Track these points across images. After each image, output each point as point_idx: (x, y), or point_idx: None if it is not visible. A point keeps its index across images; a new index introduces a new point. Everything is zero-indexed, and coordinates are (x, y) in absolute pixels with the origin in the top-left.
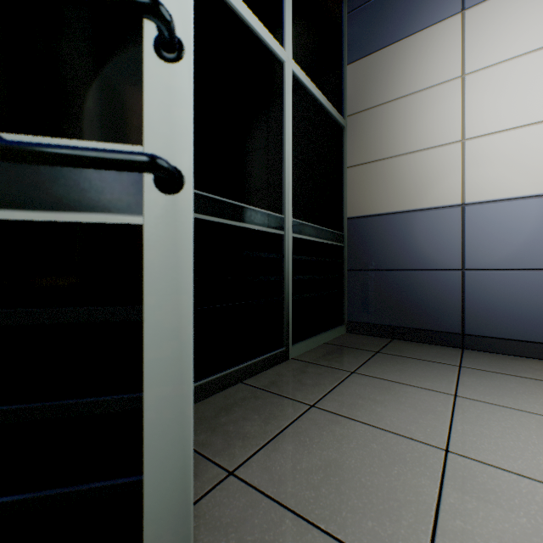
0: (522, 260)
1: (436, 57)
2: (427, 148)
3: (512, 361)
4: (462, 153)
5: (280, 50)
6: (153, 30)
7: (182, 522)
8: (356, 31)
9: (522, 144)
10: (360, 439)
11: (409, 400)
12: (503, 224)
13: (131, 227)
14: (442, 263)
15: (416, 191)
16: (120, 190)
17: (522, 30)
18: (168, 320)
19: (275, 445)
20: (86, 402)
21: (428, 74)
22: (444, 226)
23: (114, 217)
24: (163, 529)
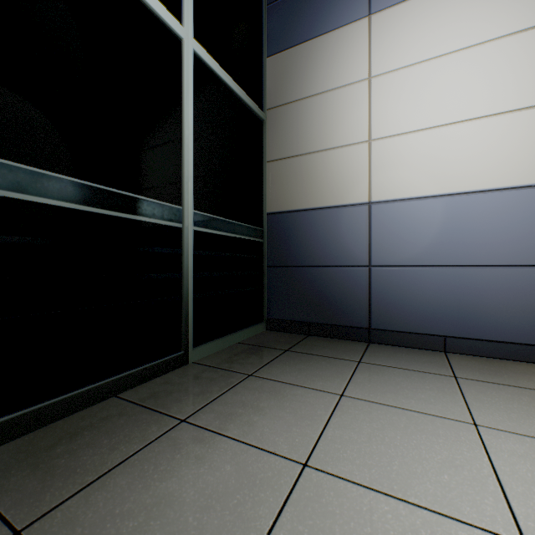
0: (418, 257)
1: (347, 57)
2: (339, 147)
3: (408, 353)
4: (369, 153)
5: (176, 24)
6: None
7: None
8: (276, 24)
9: (418, 147)
10: (216, 460)
11: (293, 405)
12: (403, 223)
13: None
14: (352, 259)
15: (329, 188)
16: None
17: (418, 40)
18: None
19: (105, 481)
20: None
21: (340, 73)
22: (353, 223)
23: None
24: None
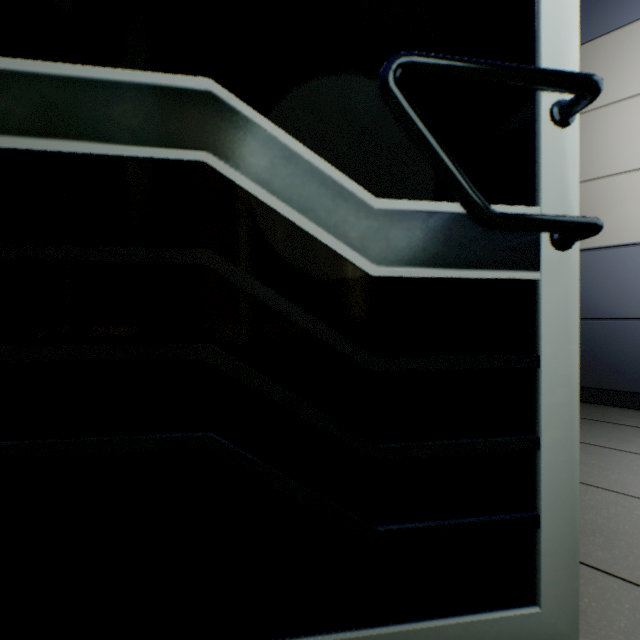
0: None
1: (627, 64)
2: (614, 174)
3: None
4: None
5: None
6: (549, 99)
7: (571, 558)
8: None
9: None
10: (615, 505)
11: None
12: None
13: (524, 282)
14: (635, 311)
15: None
16: (521, 248)
17: None
18: (560, 368)
19: None
20: (496, 441)
21: (616, 85)
22: (638, 266)
23: (518, 273)
24: (556, 563)
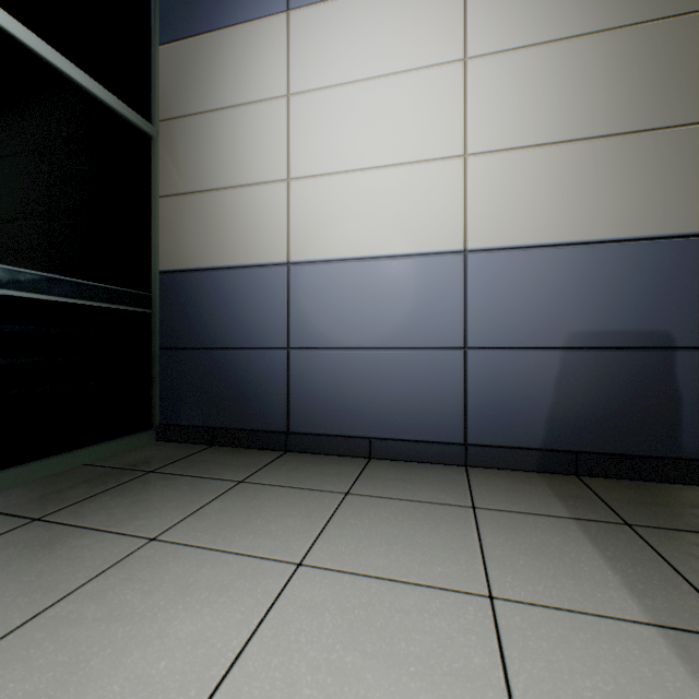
0: (343, 337)
1: (262, 63)
2: (252, 184)
3: (322, 463)
4: (288, 196)
5: None
6: None
7: None
8: None
9: (343, 194)
10: None
11: (48, 567)
12: (327, 291)
13: None
14: (268, 339)
15: (240, 240)
16: None
17: (343, 54)
18: None
19: None
20: None
21: (254, 84)
22: (269, 290)
23: None
24: None
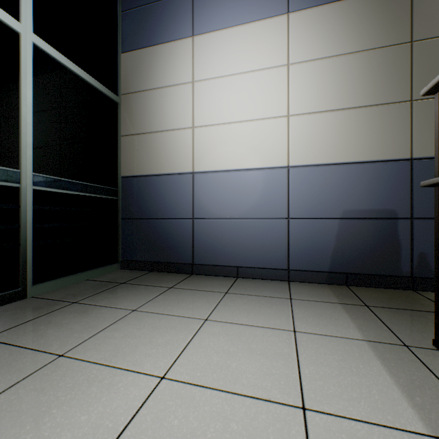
0: (223, 212)
1: (178, 64)
2: (173, 129)
3: (212, 280)
4: (193, 136)
5: (11, 20)
6: None
7: None
8: (128, 28)
9: (223, 136)
10: None
11: (90, 320)
12: (214, 188)
13: None
14: (182, 214)
15: (166, 160)
16: None
17: (223, 60)
18: None
19: None
20: None
21: (174, 75)
22: (183, 187)
23: None
24: None
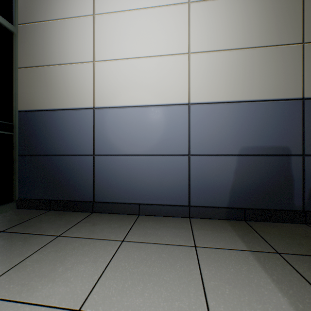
0: (124, 149)
1: None
2: (73, 63)
3: (111, 219)
4: (94, 70)
5: None
6: None
7: None
8: None
9: (124, 71)
10: None
11: None
12: (115, 124)
13: None
14: (82, 150)
15: (66, 94)
16: None
17: None
18: None
19: None
20: None
21: (74, 7)
22: (83, 122)
23: None
24: None
